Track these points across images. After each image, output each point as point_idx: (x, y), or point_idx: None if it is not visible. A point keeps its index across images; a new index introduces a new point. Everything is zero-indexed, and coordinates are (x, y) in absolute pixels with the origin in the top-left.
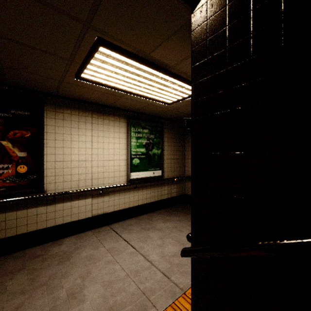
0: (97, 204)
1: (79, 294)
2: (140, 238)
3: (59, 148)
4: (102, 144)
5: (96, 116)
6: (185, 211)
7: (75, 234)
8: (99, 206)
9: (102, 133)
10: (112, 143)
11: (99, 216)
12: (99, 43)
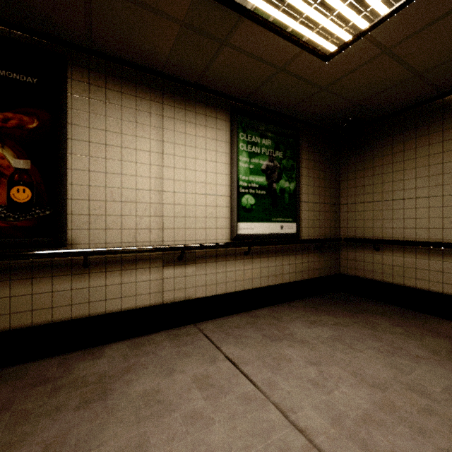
0: (174, 280)
1: None
2: (263, 359)
3: (96, 160)
4: (183, 159)
5: (172, 103)
6: (348, 307)
7: (129, 337)
8: (177, 284)
9: (182, 139)
10: (201, 160)
11: (177, 305)
12: None
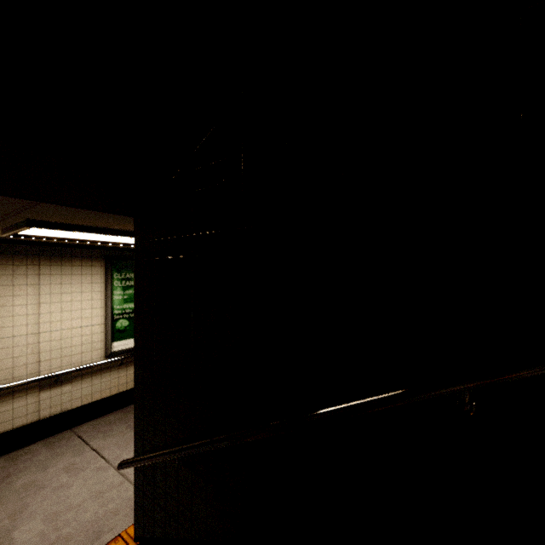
0: (50, 399)
1: (5, 539)
2: (119, 444)
3: None
4: (60, 304)
5: (48, 263)
6: None
7: (6, 453)
8: (54, 402)
9: (59, 288)
10: (77, 301)
11: (53, 418)
12: (31, 226)
